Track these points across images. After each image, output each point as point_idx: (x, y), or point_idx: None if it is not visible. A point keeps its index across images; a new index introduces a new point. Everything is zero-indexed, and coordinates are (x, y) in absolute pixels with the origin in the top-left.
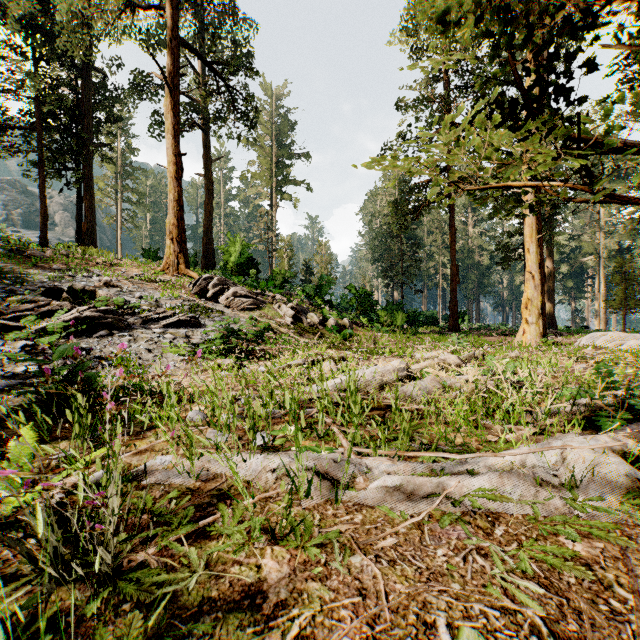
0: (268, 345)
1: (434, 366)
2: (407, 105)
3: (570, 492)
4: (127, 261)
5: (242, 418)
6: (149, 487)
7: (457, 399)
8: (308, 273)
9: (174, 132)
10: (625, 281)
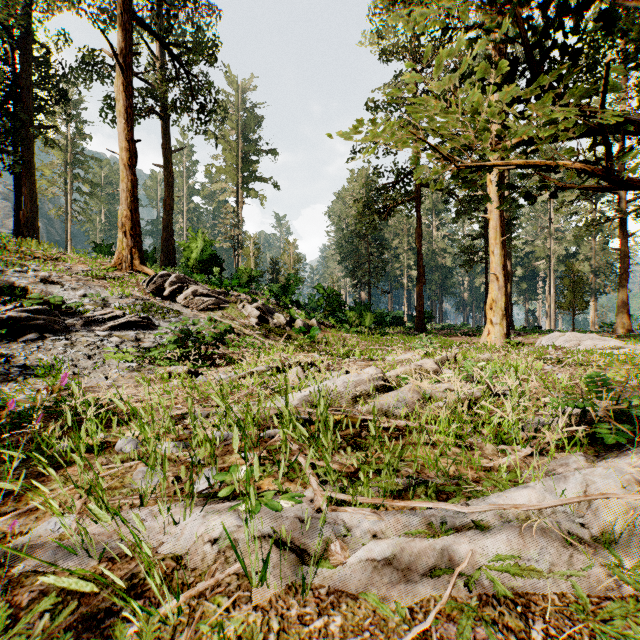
0: (230, 348)
1: (410, 372)
2: (375, 105)
3: (609, 552)
4: (73, 255)
5: (187, 446)
6: (20, 580)
7: (442, 414)
8: (275, 272)
9: (127, 116)
10: (574, 284)
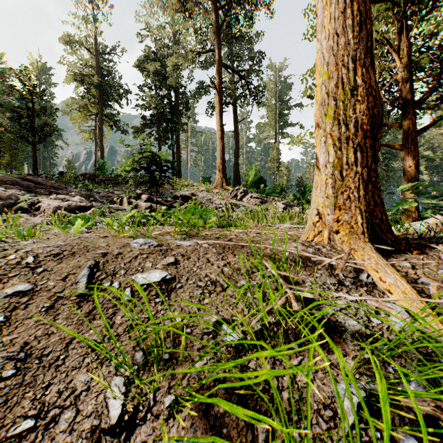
0: None
1: None
2: None
3: None
4: (198, 184)
5: None
6: None
7: None
8: (300, 185)
9: (220, 114)
10: None
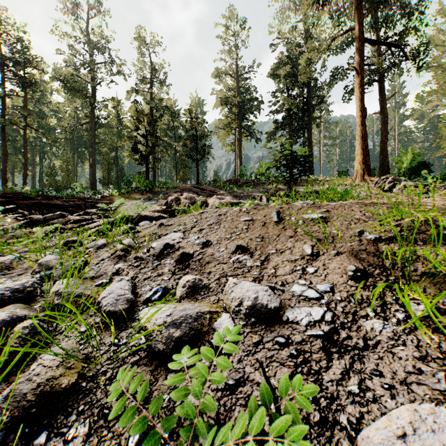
0: None
1: None
2: None
3: None
4: (333, 178)
5: None
6: None
7: None
8: None
9: (361, 97)
10: None
